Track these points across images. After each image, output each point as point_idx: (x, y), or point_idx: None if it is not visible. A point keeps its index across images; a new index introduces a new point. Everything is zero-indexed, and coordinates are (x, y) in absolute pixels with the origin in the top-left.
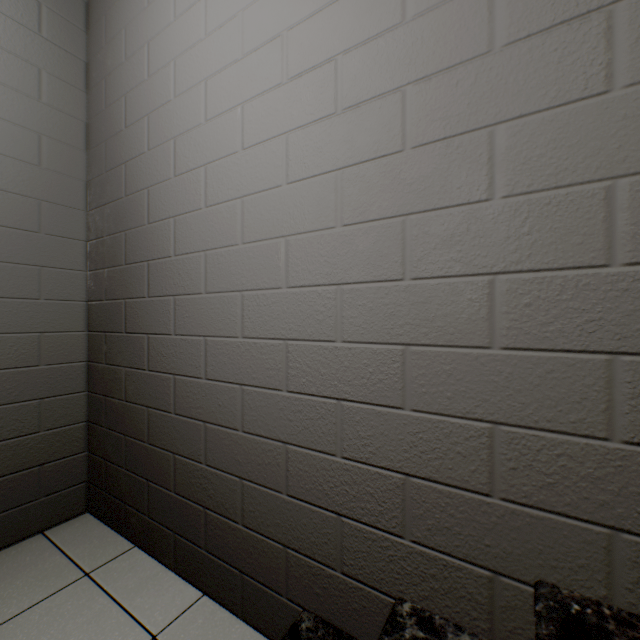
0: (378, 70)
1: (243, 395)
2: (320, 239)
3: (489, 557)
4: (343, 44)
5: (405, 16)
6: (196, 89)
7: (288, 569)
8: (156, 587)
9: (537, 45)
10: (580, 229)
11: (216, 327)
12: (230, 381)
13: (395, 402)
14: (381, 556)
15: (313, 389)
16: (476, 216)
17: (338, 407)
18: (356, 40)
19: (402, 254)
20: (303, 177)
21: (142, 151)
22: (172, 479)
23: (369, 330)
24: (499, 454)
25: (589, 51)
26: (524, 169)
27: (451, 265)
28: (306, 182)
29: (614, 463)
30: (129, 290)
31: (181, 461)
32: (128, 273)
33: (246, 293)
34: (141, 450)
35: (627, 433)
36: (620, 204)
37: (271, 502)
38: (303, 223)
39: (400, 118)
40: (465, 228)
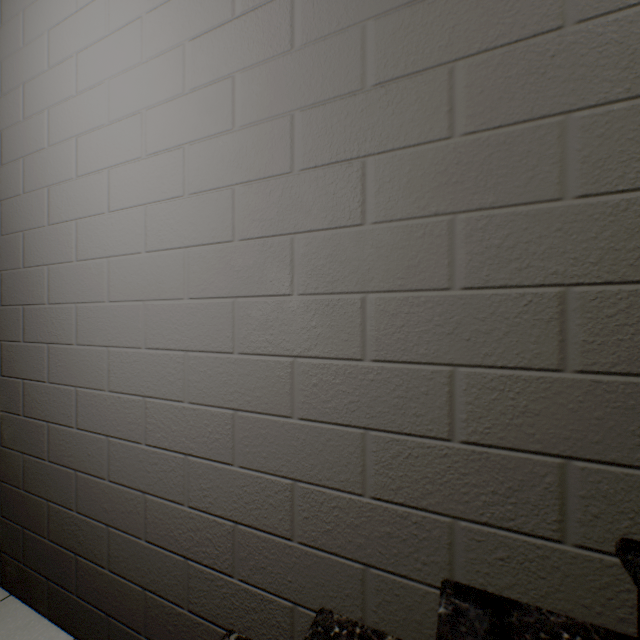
0: (215, 166)
1: (109, 446)
2: (172, 308)
3: (291, 591)
4: (189, 135)
5: (235, 125)
6: (68, 143)
7: (147, 610)
8: (25, 637)
9: (321, 176)
10: (347, 329)
11: (86, 379)
12: (98, 432)
13: (228, 459)
14: (218, 594)
15: (166, 444)
16: (283, 307)
17: (186, 461)
18: (199, 135)
19: (233, 331)
20: (159, 248)
21: (18, 193)
22: (46, 526)
23: (209, 394)
24: (297, 505)
25: (352, 190)
26: (313, 274)
27: (266, 345)
28: (161, 253)
29: (366, 514)
30: (5, 332)
31: (54, 508)
32: (4, 315)
33: (112, 349)
34: (17, 497)
35: (374, 491)
36: (370, 313)
37: (133, 548)
38: (159, 291)
39: (231, 212)
40: (275, 315)
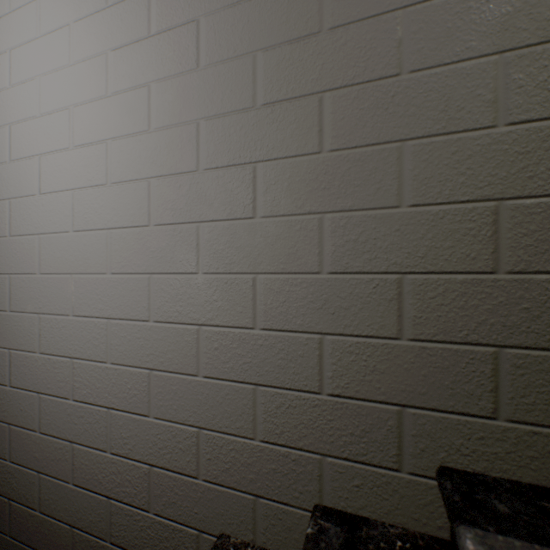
0: (134, 160)
1: (40, 402)
2: (96, 281)
3: (197, 520)
4: (112, 132)
5: (150, 127)
6: (2, 130)
7: (74, 545)
8: None
9: (221, 175)
10: (242, 302)
11: (19, 342)
12: (30, 389)
13: (144, 411)
14: (136, 527)
15: (92, 399)
16: (190, 283)
17: (108, 414)
18: (120, 132)
19: (149, 302)
20: (85, 229)
21: None
22: None
23: (128, 356)
24: (202, 449)
25: (246, 189)
26: (215, 257)
27: (177, 315)
28: (87, 233)
29: (257, 454)
30: None
31: None
32: None
33: (43, 316)
34: None
35: (262, 435)
36: (259, 290)
37: (62, 491)
38: (85, 265)
39: (147, 201)
40: (184, 290)
